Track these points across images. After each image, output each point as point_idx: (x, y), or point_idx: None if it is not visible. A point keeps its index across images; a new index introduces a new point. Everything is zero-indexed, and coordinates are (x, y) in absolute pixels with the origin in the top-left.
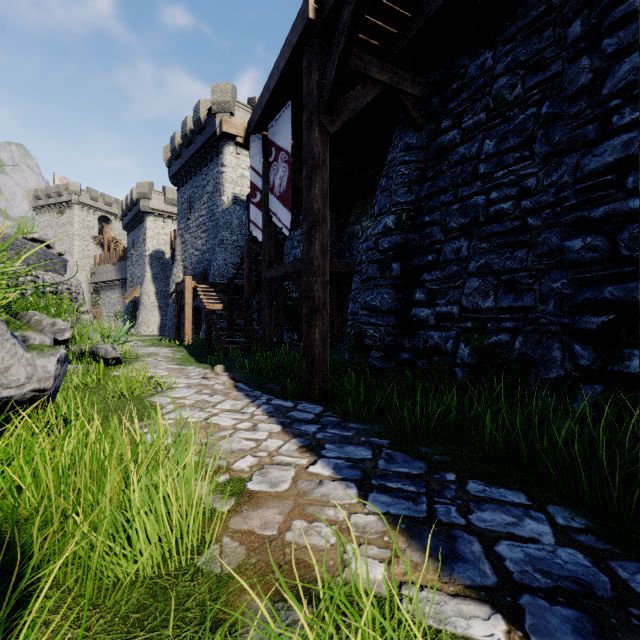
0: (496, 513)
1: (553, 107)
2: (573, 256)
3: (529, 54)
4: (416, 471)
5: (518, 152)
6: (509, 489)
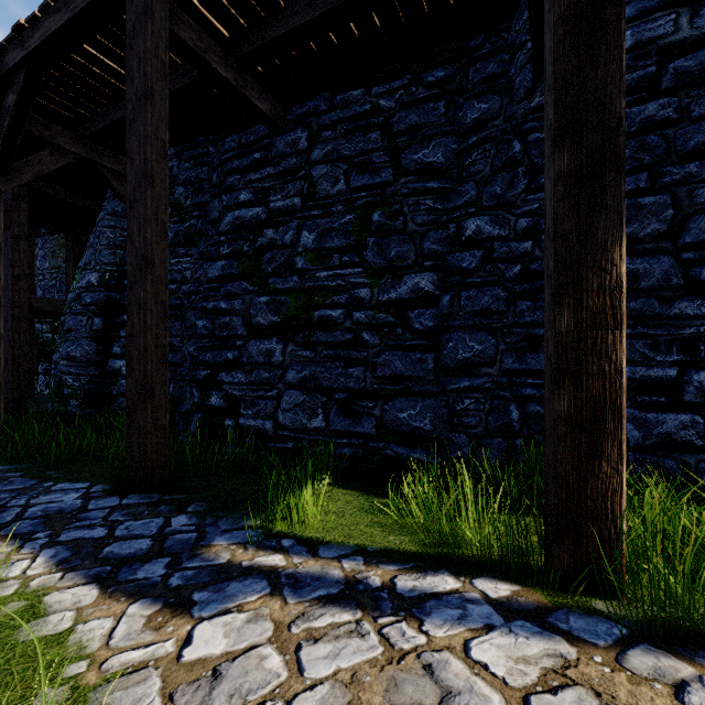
0: (55, 495)
1: (203, 225)
2: (199, 331)
3: (196, 178)
4: (23, 486)
5: (184, 249)
6: (84, 482)
